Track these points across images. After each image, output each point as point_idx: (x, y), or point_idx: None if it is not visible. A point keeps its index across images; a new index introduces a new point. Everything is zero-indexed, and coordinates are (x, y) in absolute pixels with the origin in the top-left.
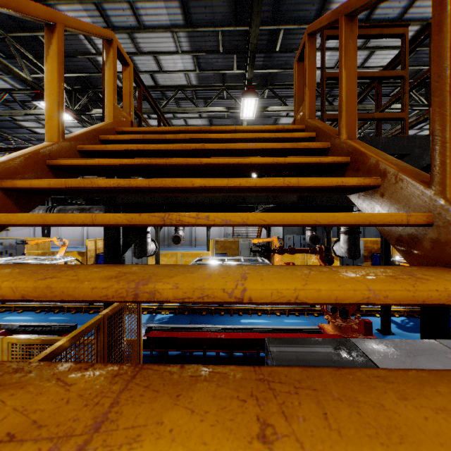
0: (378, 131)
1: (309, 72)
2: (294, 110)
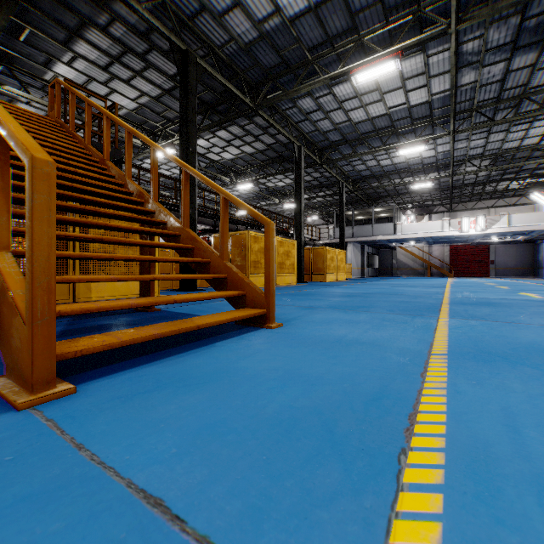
0: (100, 142)
1: (58, 98)
2: (48, 110)
